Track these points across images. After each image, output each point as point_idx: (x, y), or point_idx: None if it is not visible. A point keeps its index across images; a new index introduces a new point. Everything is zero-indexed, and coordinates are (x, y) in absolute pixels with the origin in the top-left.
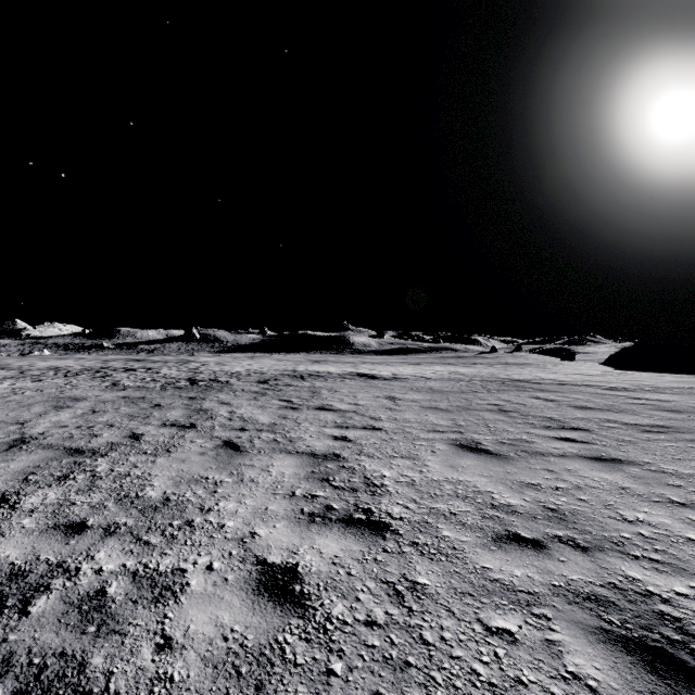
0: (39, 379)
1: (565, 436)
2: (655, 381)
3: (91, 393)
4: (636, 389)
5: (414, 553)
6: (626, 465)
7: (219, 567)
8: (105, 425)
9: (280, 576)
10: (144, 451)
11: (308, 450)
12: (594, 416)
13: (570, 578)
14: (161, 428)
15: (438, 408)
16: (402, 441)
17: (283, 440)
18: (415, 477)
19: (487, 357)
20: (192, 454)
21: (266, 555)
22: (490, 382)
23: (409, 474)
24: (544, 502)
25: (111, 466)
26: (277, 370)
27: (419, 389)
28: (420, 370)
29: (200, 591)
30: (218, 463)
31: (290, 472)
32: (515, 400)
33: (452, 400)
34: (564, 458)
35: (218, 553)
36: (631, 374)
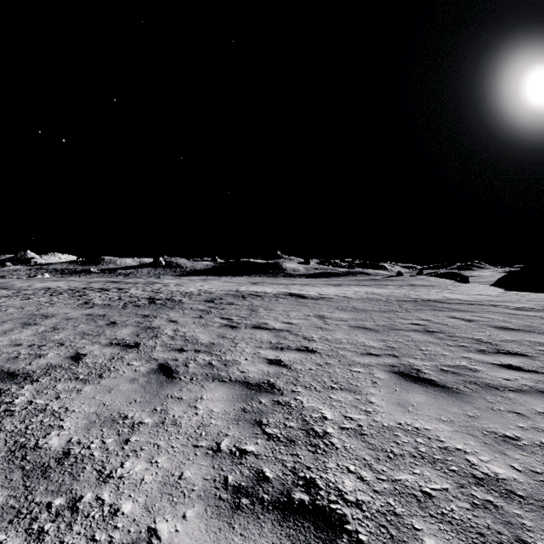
0: (28, 298)
1: (506, 362)
2: None
3: (62, 311)
4: (543, 309)
5: None
6: None
7: None
8: (56, 343)
9: None
10: (77, 375)
11: (242, 377)
12: (522, 338)
13: None
14: (105, 347)
15: (365, 328)
16: (338, 366)
17: (218, 363)
18: (361, 420)
19: (395, 280)
20: (123, 381)
21: None
22: (405, 302)
23: (354, 415)
24: (543, 473)
25: (32, 396)
26: (223, 291)
27: (344, 308)
28: (342, 291)
29: None
30: (145, 394)
31: (219, 410)
32: (435, 319)
33: (376, 319)
34: (524, 394)
35: None
36: (527, 294)
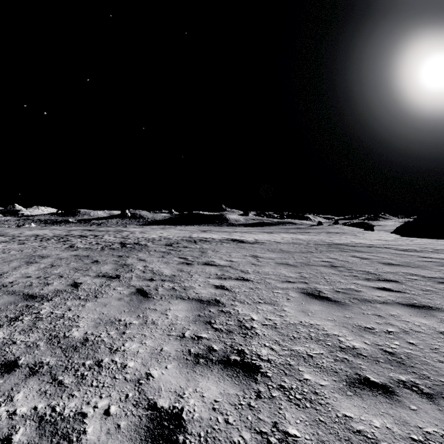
0: (23, 243)
1: (382, 286)
2: (433, 245)
3: (54, 252)
4: (422, 250)
5: (282, 398)
6: (435, 311)
7: (115, 411)
8: (57, 276)
9: (166, 423)
10: (79, 296)
11: (197, 296)
12: (399, 270)
13: (426, 430)
14: (95, 278)
15: (287, 264)
16: (264, 289)
17: (179, 288)
18: (276, 320)
19: (316, 228)
20: (113, 299)
21: (156, 398)
22: (320, 245)
23: (272, 317)
24: (381, 345)
25: (52, 309)
26: (179, 237)
27: (273, 250)
28: (273, 237)
29: (93, 440)
30: (130, 307)
31: (182, 316)
32: (340, 258)
33: (296, 258)
34: (386, 305)
35: (117, 395)
36: (415, 239)
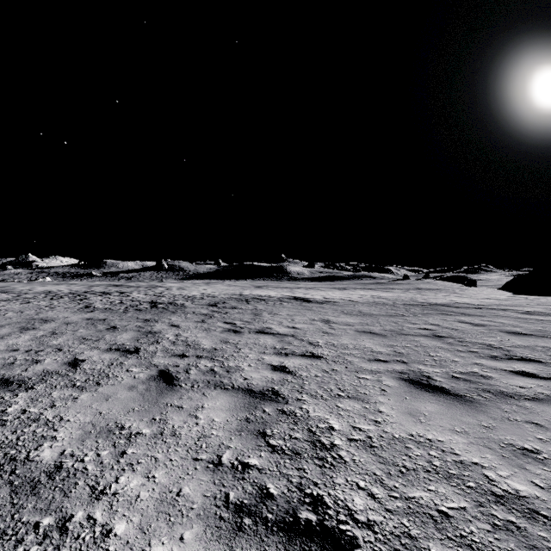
0: (28, 301)
1: (520, 369)
2: None
3: (62, 315)
4: None
5: None
6: None
7: None
8: (54, 348)
9: None
10: (74, 382)
11: (245, 384)
12: (534, 343)
13: None
14: (104, 353)
15: (372, 333)
16: (344, 373)
17: (221, 370)
18: (371, 431)
19: (401, 283)
20: (121, 388)
21: None
22: (412, 306)
23: (363, 425)
24: None
25: (26, 404)
26: (226, 294)
27: (350, 312)
28: (347, 295)
29: None
30: (144, 402)
31: (220, 420)
32: (443, 324)
33: (383, 323)
34: (541, 403)
35: None
36: (537, 298)
